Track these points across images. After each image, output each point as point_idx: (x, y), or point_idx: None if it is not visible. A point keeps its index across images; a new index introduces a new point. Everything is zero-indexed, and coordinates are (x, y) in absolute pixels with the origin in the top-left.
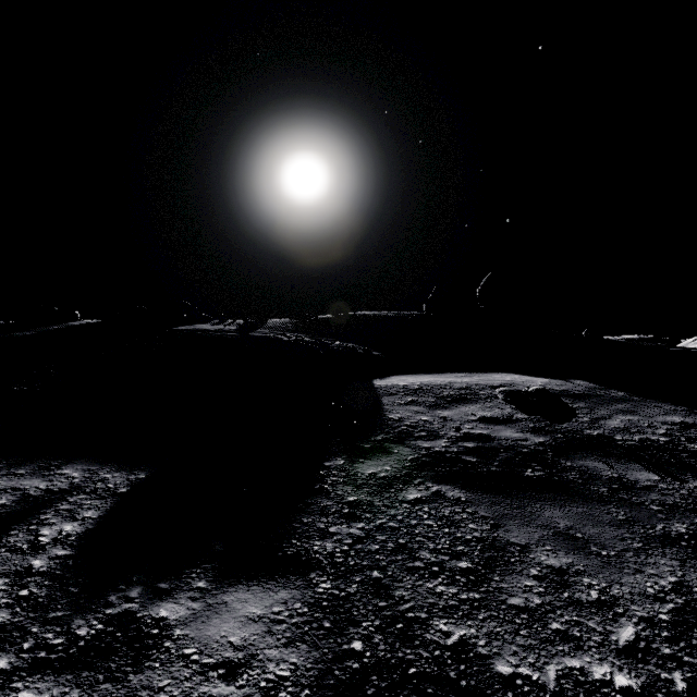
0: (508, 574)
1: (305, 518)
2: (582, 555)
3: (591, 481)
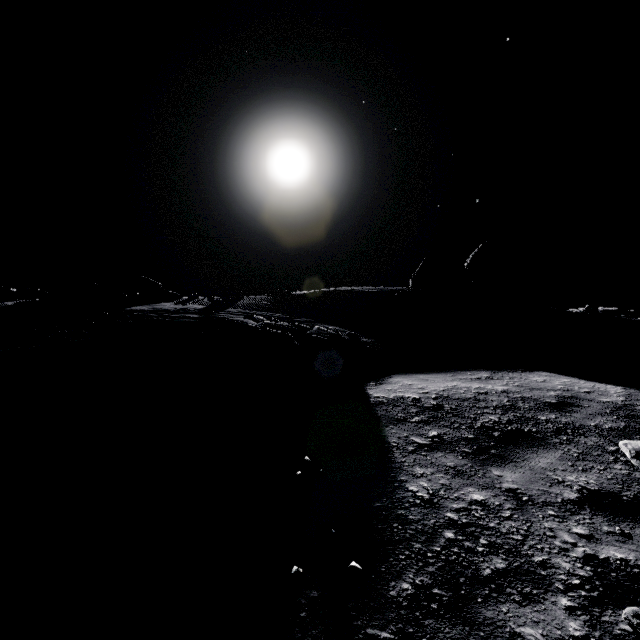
0: None
1: None
2: None
3: None
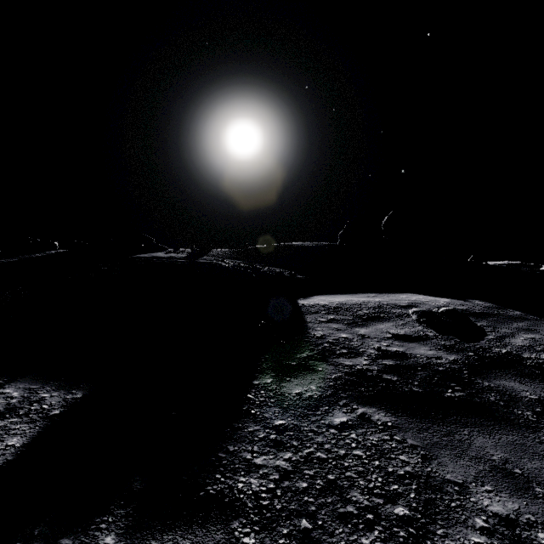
0: (451, 525)
1: (231, 446)
2: (528, 499)
3: (513, 404)
